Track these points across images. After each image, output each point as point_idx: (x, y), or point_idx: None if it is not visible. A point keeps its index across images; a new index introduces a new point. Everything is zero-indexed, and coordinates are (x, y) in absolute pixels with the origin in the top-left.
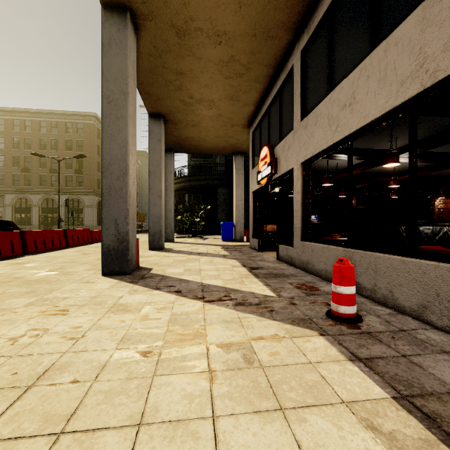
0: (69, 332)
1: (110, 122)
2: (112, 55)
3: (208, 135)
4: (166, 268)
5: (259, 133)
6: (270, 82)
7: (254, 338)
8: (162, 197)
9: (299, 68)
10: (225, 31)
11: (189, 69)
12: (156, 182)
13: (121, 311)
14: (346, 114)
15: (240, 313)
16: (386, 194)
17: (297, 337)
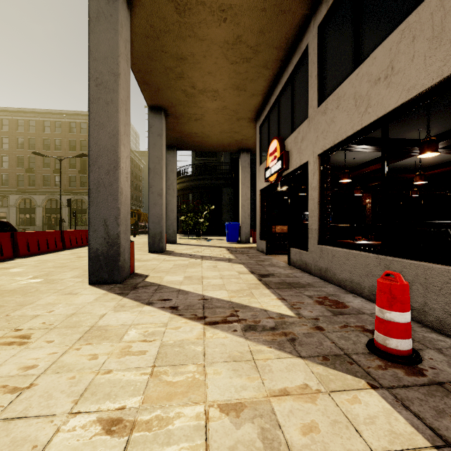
0: (16, 376)
1: (98, 108)
2: (101, 31)
3: (212, 130)
4: (164, 274)
5: (267, 127)
6: (280, 68)
7: (274, 393)
8: (162, 196)
9: (316, 46)
10: (230, 5)
11: (190, 53)
12: (156, 180)
13: (96, 338)
14: (380, 90)
15: (251, 344)
16: (404, 192)
17: (338, 392)
